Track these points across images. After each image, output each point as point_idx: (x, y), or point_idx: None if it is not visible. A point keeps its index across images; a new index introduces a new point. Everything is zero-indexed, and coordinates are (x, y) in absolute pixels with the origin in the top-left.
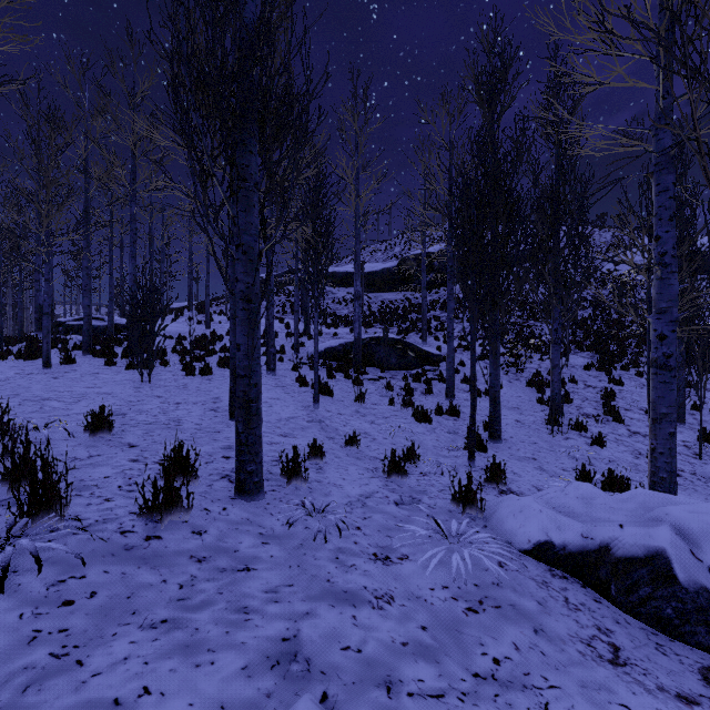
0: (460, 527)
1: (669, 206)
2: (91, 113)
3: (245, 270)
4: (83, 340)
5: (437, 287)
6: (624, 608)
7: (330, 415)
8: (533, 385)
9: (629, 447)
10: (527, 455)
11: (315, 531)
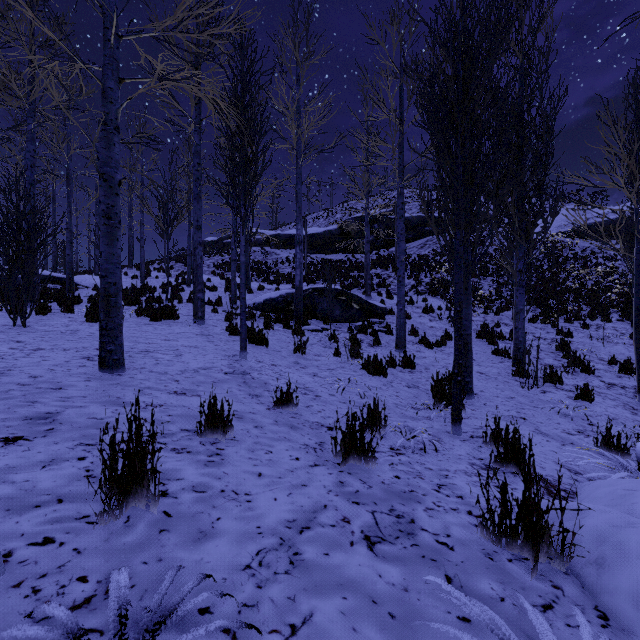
0: None
1: None
2: None
3: None
4: None
5: (377, 249)
6: None
7: (260, 366)
8: (483, 337)
9: (617, 401)
10: (512, 413)
11: None
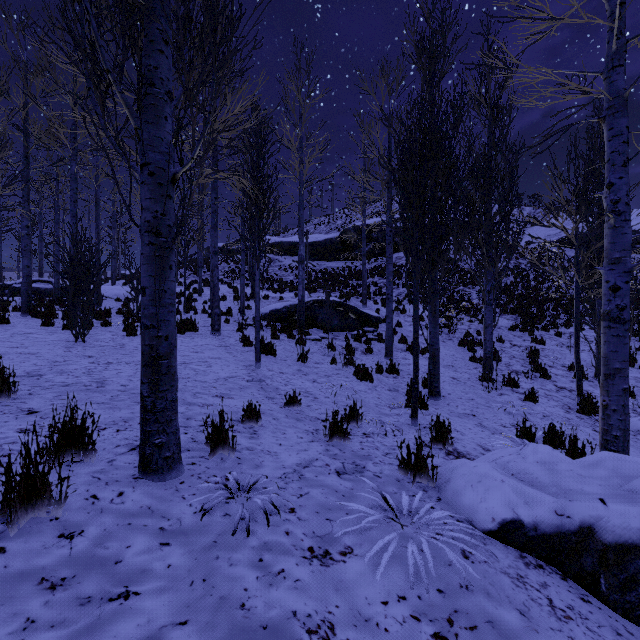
0: (413, 504)
1: (623, 151)
2: (32, 72)
3: (153, 195)
4: (22, 300)
5: (375, 257)
6: (619, 610)
7: (271, 374)
8: (464, 344)
9: (559, 402)
10: (466, 411)
11: (235, 521)
